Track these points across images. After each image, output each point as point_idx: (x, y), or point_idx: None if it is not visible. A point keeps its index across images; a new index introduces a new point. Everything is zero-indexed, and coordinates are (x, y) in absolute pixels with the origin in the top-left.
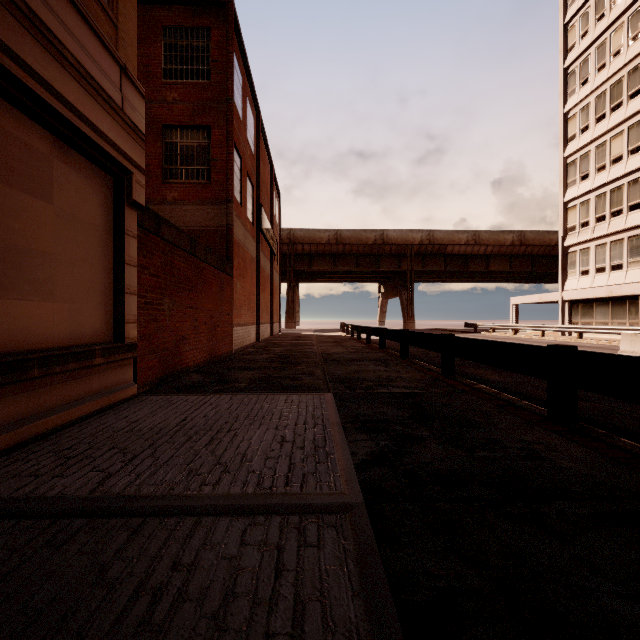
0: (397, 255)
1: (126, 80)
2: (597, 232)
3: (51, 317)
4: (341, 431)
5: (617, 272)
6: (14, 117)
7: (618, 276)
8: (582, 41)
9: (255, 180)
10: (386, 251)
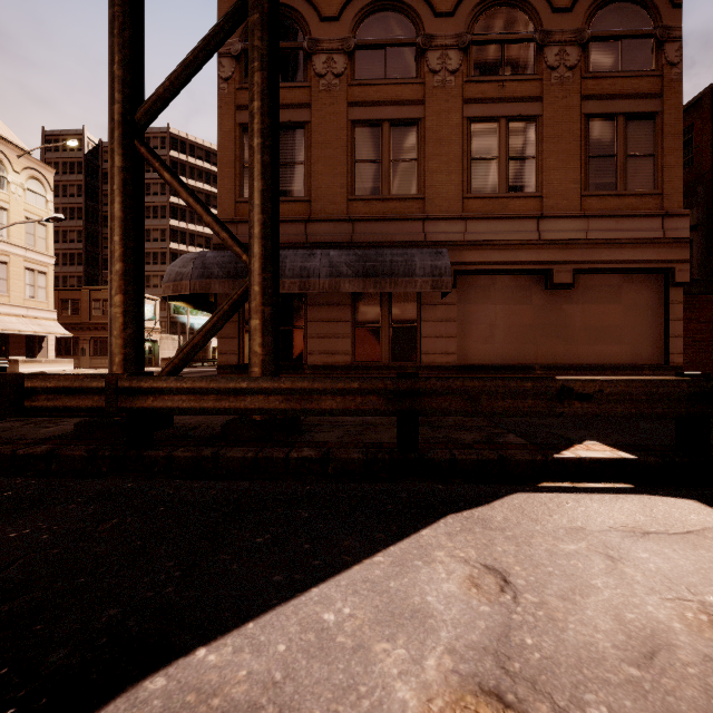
0: None
1: (667, 219)
2: None
3: (620, 351)
4: None
5: None
6: (603, 278)
7: None
8: None
9: None
10: None
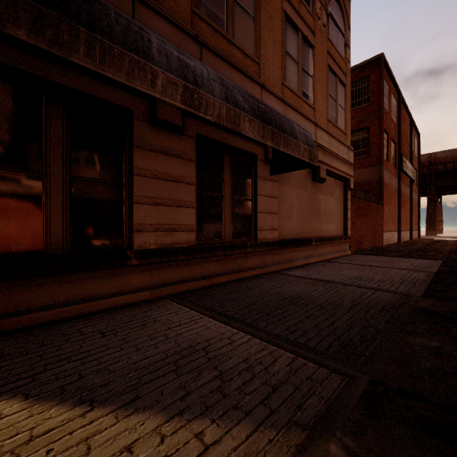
0: None
1: (349, 150)
2: None
3: (334, 228)
4: (438, 266)
5: None
6: (329, 179)
7: None
8: None
9: (397, 139)
10: None
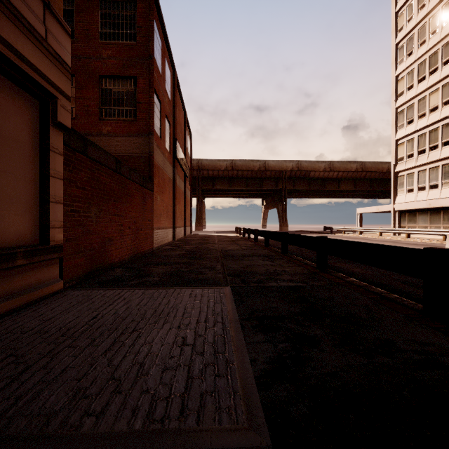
0: (275, 178)
1: (50, 15)
2: (419, 161)
3: None
4: (239, 330)
5: (434, 190)
6: None
7: (435, 193)
8: (408, 24)
9: (172, 121)
10: (267, 175)
